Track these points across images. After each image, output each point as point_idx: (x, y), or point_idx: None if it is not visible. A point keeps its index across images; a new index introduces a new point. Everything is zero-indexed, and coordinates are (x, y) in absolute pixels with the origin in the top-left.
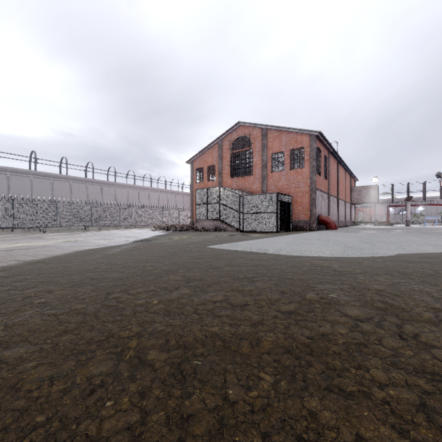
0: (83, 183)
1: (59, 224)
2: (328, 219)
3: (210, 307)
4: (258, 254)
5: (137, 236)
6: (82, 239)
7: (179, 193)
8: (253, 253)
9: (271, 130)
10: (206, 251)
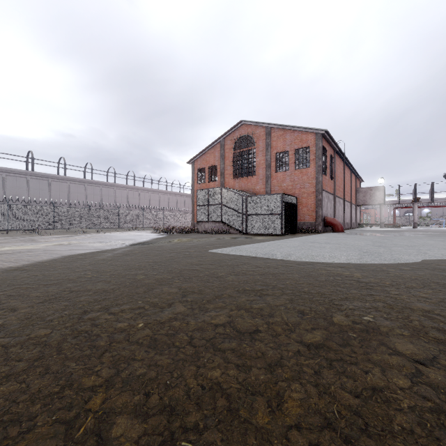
0: (81, 184)
1: (56, 226)
2: (334, 221)
3: (209, 335)
4: (265, 260)
5: (134, 239)
6: (76, 242)
7: (180, 194)
8: (259, 258)
9: (275, 129)
10: (207, 256)
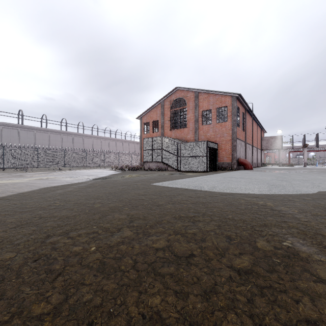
0: (58, 134)
1: (39, 165)
2: (245, 161)
3: (151, 259)
4: (195, 191)
5: (97, 175)
6: (53, 177)
7: (131, 141)
8: (191, 190)
9: (202, 93)
10: (151, 188)
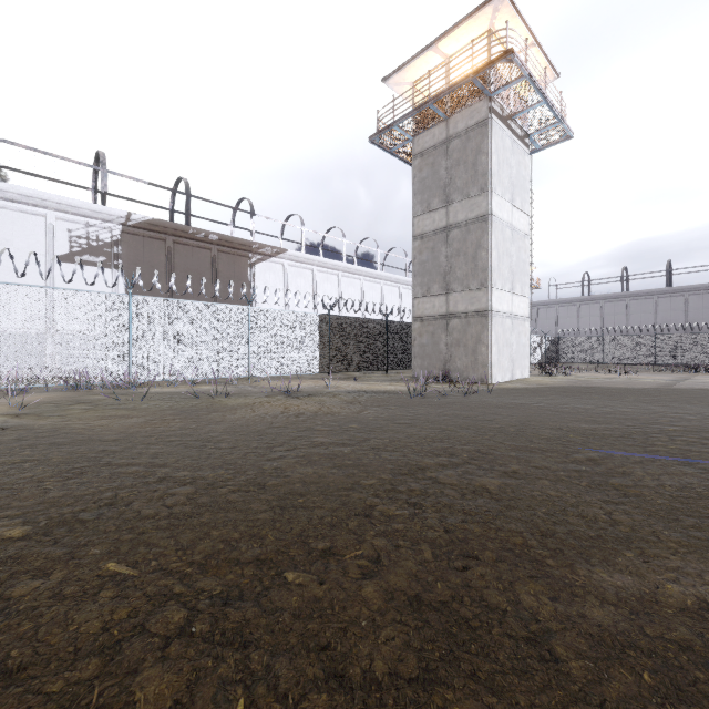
0: None
1: None
2: None
3: None
4: None
5: None
6: None
7: None
8: None
9: None
10: None
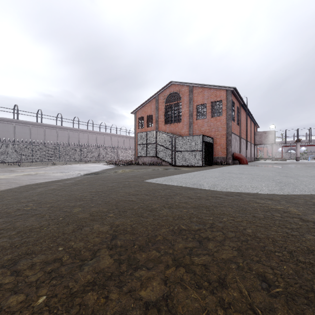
0: (54, 129)
1: (34, 160)
2: (241, 156)
3: None
4: (194, 190)
5: (89, 170)
6: (43, 172)
7: (126, 136)
8: (189, 188)
9: (196, 87)
10: (143, 186)
